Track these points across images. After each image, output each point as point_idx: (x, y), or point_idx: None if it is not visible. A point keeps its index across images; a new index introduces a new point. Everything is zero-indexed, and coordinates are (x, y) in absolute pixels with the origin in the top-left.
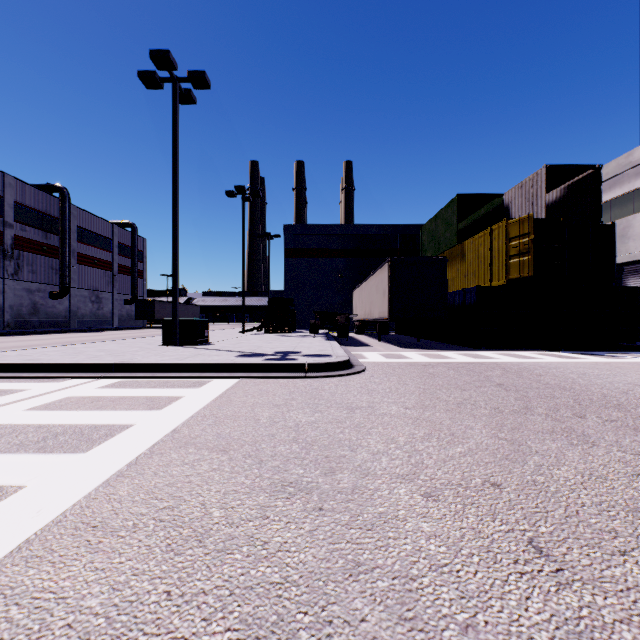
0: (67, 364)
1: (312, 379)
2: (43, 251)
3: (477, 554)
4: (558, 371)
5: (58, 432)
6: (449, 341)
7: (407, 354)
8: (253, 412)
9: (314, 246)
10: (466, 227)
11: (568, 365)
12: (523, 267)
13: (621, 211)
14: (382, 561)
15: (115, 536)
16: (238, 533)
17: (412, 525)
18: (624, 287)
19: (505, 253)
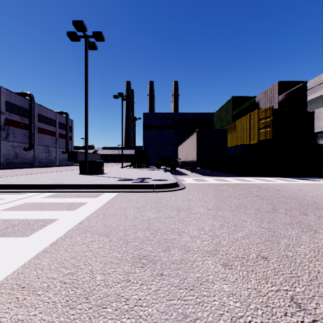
0: (27, 184)
1: (157, 193)
2: (20, 126)
3: (260, 308)
4: (287, 188)
5: (15, 224)
6: (228, 172)
7: (207, 179)
8: (125, 211)
9: (158, 124)
10: (236, 114)
11: (291, 185)
12: (267, 134)
13: (316, 105)
14: (200, 314)
15: (34, 294)
16: (111, 292)
17: (217, 286)
18: (319, 144)
19: (257, 127)
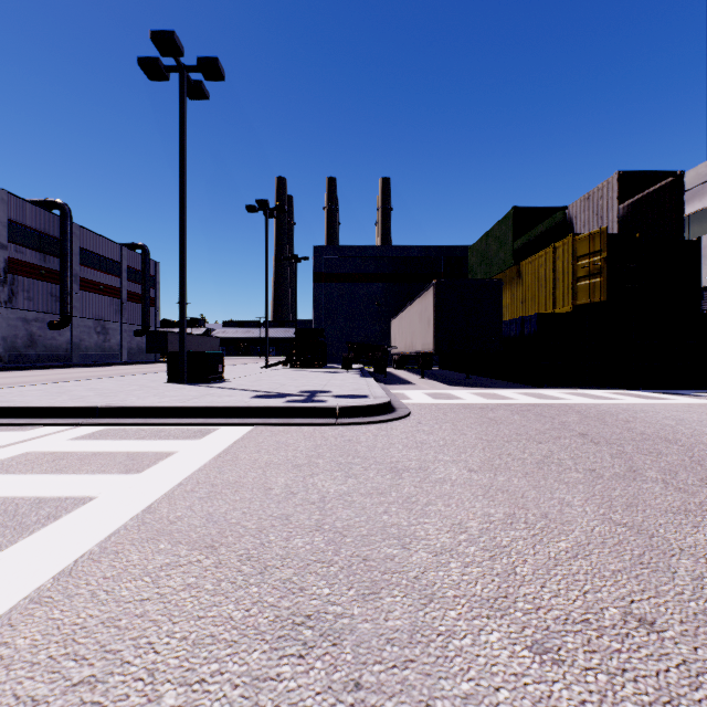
0: (40, 407)
1: (344, 427)
2: (41, 275)
3: None
4: (648, 416)
5: None
6: (504, 378)
7: (457, 393)
8: (264, 477)
9: (347, 270)
10: (521, 247)
11: (656, 408)
12: (594, 291)
13: (701, 228)
14: None
15: None
16: None
17: None
18: None
19: (572, 274)
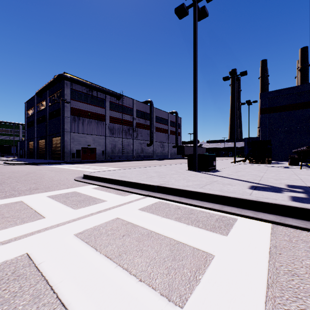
0: (133, 182)
1: None
2: (144, 127)
3: None
4: None
5: None
6: None
7: None
8: None
9: (285, 103)
10: None
11: None
12: None
13: None
14: None
15: None
16: None
17: None
18: None
19: None
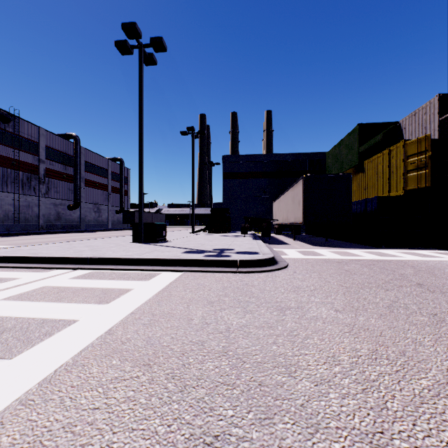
0: (55, 257)
1: (243, 274)
2: (63, 178)
3: None
4: None
5: (7, 327)
6: (352, 240)
7: (320, 251)
8: (188, 310)
9: (244, 170)
10: (364, 151)
11: None
12: (420, 179)
13: None
14: None
15: None
16: None
17: None
18: None
19: (403, 168)
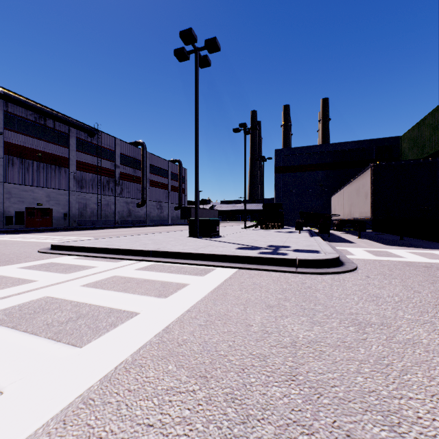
0: (125, 249)
1: (303, 275)
2: (133, 180)
3: None
4: None
5: (82, 313)
6: (438, 240)
7: (396, 252)
8: (245, 313)
9: (298, 163)
10: None
11: None
12: None
13: None
14: None
15: None
16: None
17: None
18: None
19: None
